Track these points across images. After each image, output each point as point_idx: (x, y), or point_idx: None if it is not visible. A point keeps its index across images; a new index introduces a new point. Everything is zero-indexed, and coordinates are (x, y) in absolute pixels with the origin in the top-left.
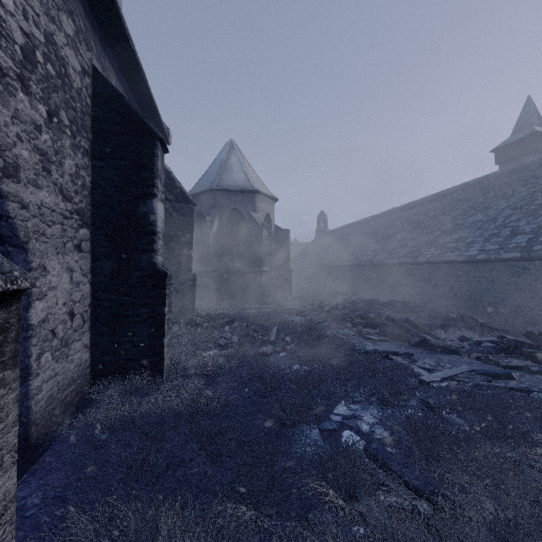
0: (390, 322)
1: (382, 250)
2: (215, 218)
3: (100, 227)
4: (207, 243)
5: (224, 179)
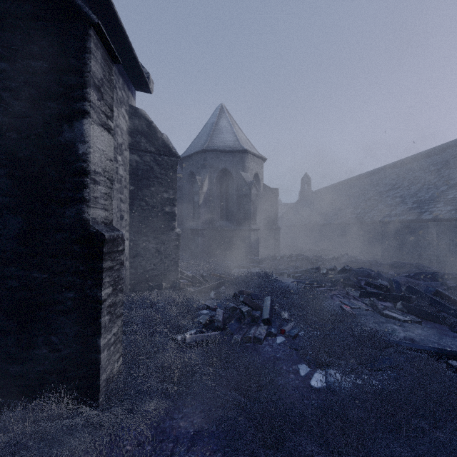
0: (414, 294)
1: (374, 207)
2: (205, 178)
3: (2, 164)
4: (197, 202)
5: (214, 140)
